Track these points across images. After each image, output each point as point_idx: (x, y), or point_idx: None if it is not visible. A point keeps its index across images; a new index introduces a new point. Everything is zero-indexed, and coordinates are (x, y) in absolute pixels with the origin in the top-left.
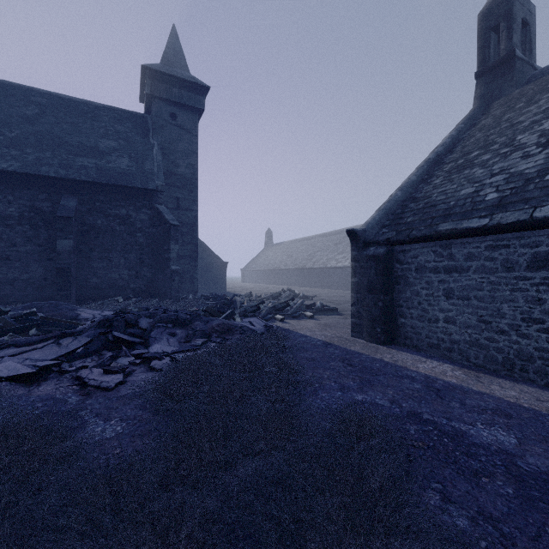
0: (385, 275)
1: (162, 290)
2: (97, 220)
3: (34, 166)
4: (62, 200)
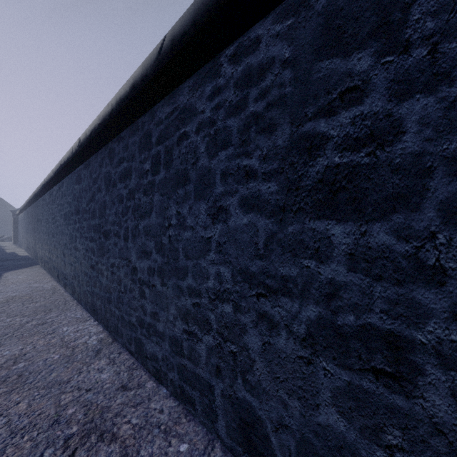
0: (14, 224)
1: None
2: None
3: None
4: None
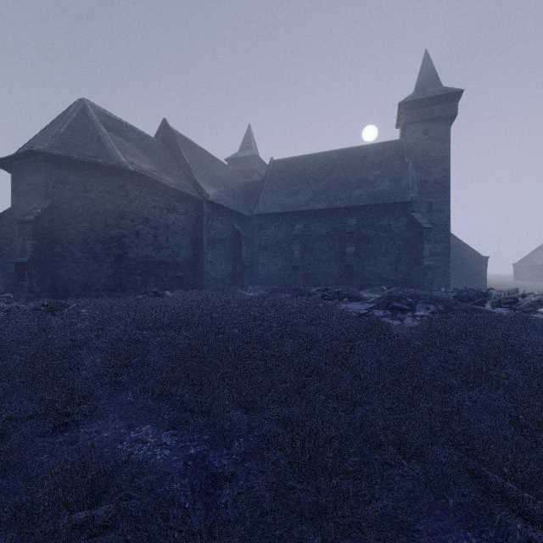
0: None
1: (416, 282)
2: (368, 231)
3: (333, 203)
4: (347, 221)
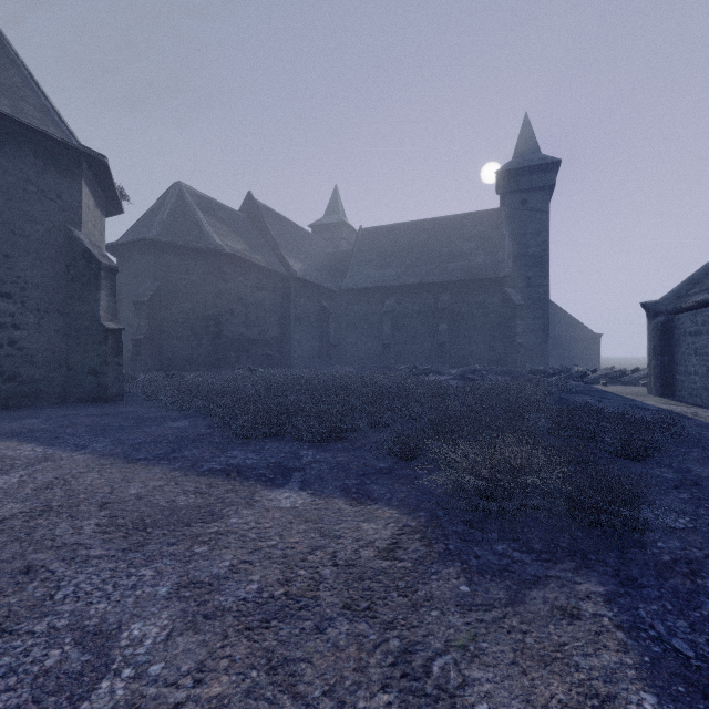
0: (662, 340)
1: (510, 360)
2: (462, 308)
3: (426, 278)
4: (440, 297)
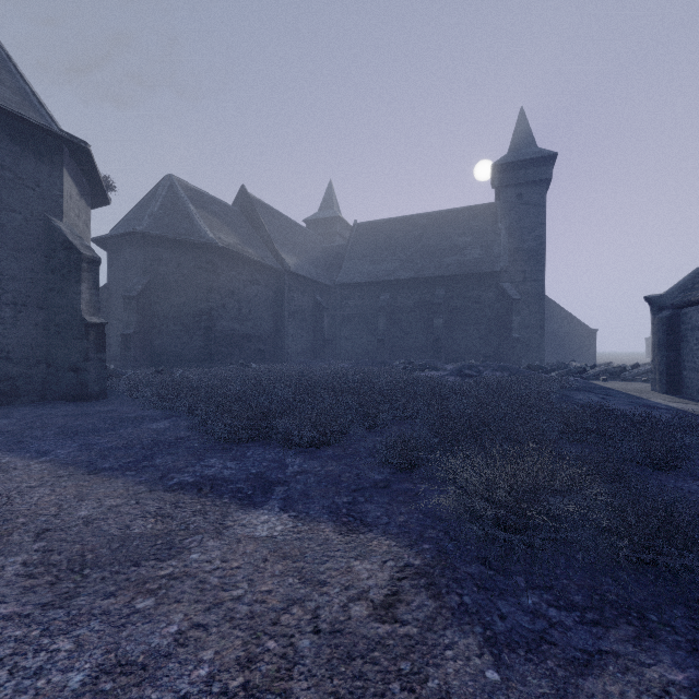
0: (668, 335)
1: (506, 356)
2: (457, 303)
3: (421, 272)
4: (436, 291)
